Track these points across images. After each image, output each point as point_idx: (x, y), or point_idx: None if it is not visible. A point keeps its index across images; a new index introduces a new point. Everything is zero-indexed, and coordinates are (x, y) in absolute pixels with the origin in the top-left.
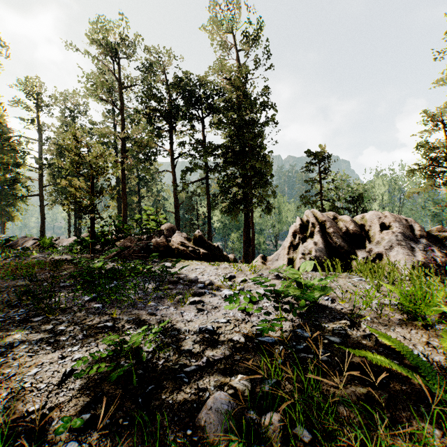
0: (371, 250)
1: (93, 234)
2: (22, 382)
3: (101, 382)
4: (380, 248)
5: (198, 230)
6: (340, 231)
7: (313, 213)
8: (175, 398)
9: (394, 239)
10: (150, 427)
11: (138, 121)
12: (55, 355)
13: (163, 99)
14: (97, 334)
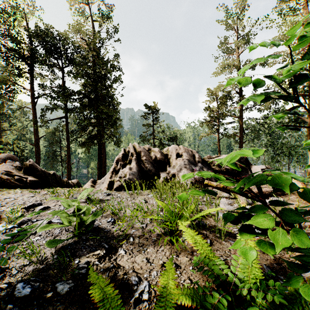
0: (169, 172)
1: None
2: None
3: None
4: (175, 170)
5: (29, 159)
6: (151, 159)
7: (134, 145)
8: None
9: (183, 163)
10: None
11: None
12: None
13: (19, 41)
14: None
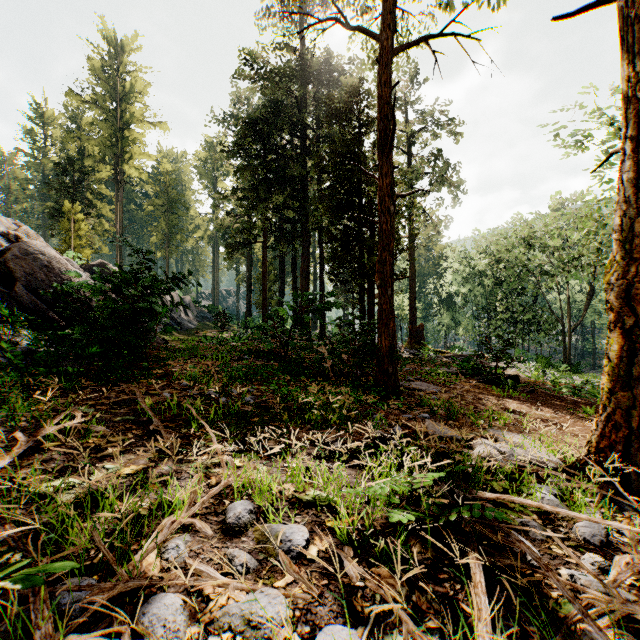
0: None
1: None
2: None
3: None
4: None
5: None
6: None
7: None
8: None
9: None
10: None
11: None
12: None
13: None
14: None
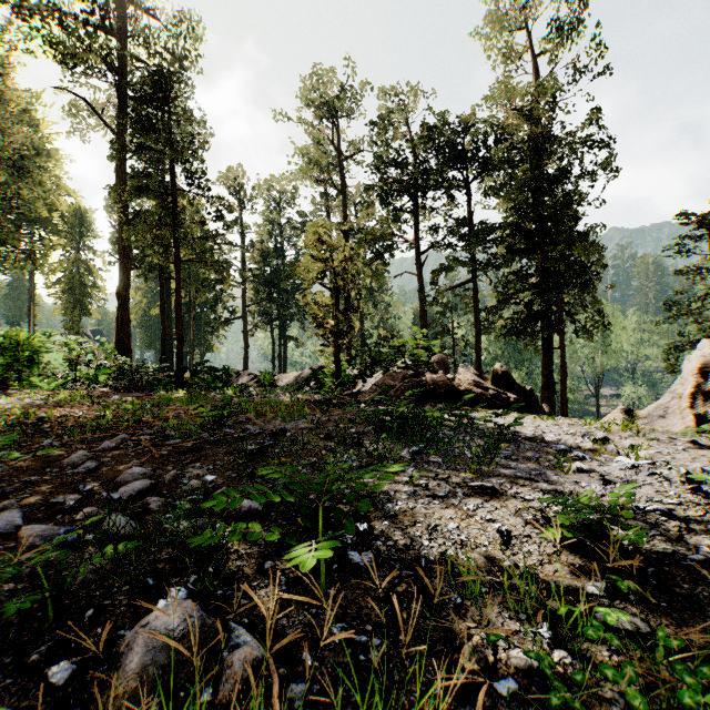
0: None
1: (338, 367)
2: (453, 534)
3: (561, 551)
4: None
5: (499, 363)
6: None
7: None
8: (708, 591)
9: None
10: (707, 617)
11: (368, 204)
12: (455, 511)
13: (407, 164)
14: (480, 495)
